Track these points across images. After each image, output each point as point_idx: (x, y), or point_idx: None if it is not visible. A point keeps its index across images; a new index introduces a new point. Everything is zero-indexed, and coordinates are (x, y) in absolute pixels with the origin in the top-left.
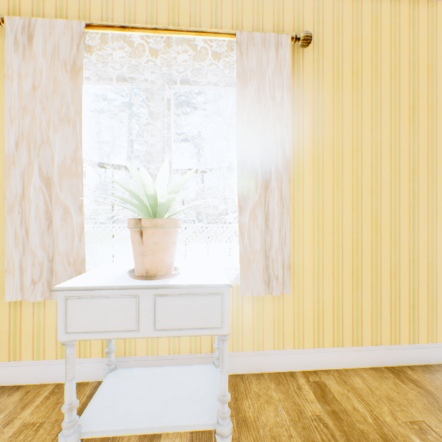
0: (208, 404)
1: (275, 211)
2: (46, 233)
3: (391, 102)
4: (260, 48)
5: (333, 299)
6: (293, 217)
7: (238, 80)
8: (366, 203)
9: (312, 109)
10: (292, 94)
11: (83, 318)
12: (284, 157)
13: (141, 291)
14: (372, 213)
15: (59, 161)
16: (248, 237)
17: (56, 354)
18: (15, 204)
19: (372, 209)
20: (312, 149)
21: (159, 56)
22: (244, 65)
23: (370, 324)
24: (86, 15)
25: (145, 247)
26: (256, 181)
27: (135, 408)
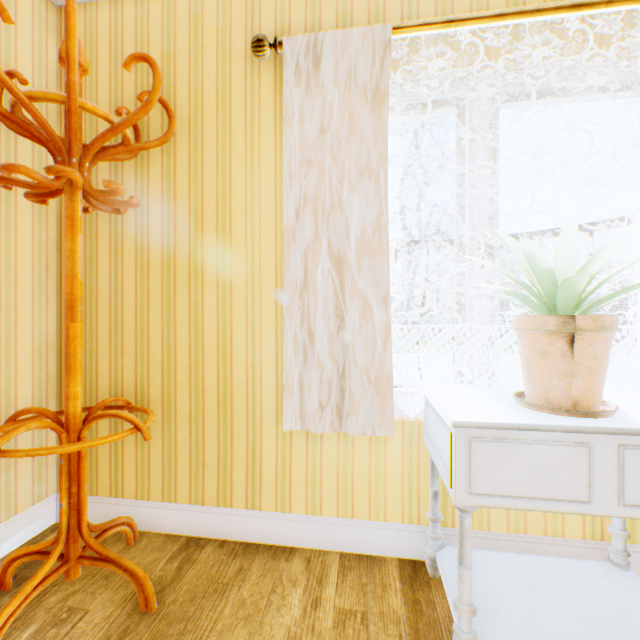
0: None
1: None
2: (335, 337)
3: None
4: None
5: None
6: None
7: None
8: None
9: None
10: None
11: (496, 472)
12: None
13: (595, 437)
14: None
15: (357, 232)
16: None
17: (337, 510)
18: (294, 296)
19: None
20: None
21: (491, 60)
22: None
23: None
24: (378, 17)
25: (574, 363)
26: None
27: (537, 623)
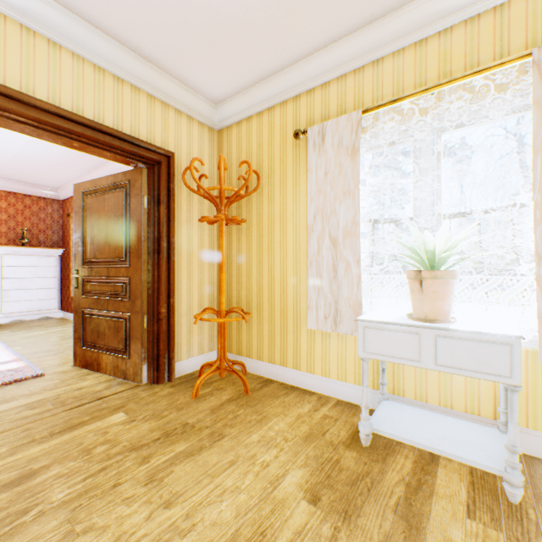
0: (492, 455)
1: None
2: (332, 281)
3: None
4: None
5: None
6: None
7: (535, 106)
8: None
9: None
10: None
11: (375, 343)
12: None
13: (422, 330)
14: None
15: (342, 226)
16: None
17: (337, 376)
18: (313, 260)
19: None
20: None
21: (428, 112)
22: None
23: None
24: (359, 101)
25: (423, 295)
26: None
27: (412, 430)
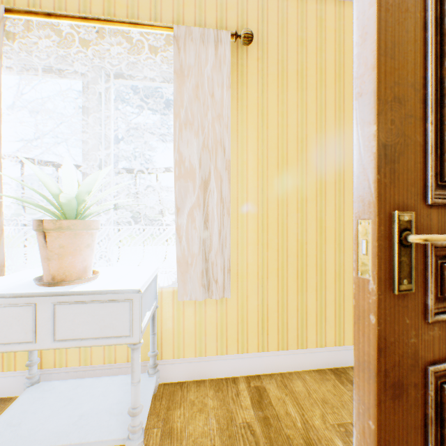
0: (126, 417)
1: (214, 213)
2: None
3: (336, 104)
4: (199, 44)
5: (278, 302)
6: (237, 219)
7: (176, 76)
8: (311, 205)
9: (257, 109)
10: (236, 93)
11: None
12: (225, 156)
13: (39, 299)
14: (317, 215)
15: None
16: (187, 239)
17: None
18: None
19: (317, 211)
20: (257, 149)
21: (94, 48)
22: (182, 61)
23: (315, 326)
24: None
25: (50, 251)
26: (194, 182)
27: (43, 425)
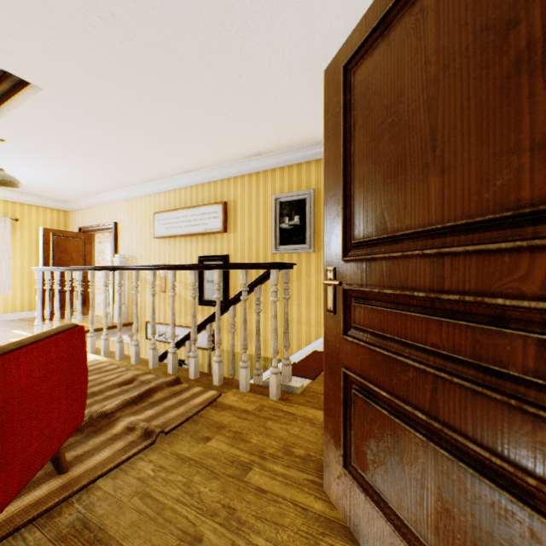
0: None
1: (5, 270)
2: None
3: None
4: None
5: (30, 297)
6: (13, 272)
7: None
8: None
9: (21, 239)
10: (13, 234)
11: None
12: (9, 254)
13: None
14: None
15: None
16: None
17: None
18: None
19: None
20: (21, 251)
21: None
22: None
23: None
24: None
25: None
26: None
27: None
